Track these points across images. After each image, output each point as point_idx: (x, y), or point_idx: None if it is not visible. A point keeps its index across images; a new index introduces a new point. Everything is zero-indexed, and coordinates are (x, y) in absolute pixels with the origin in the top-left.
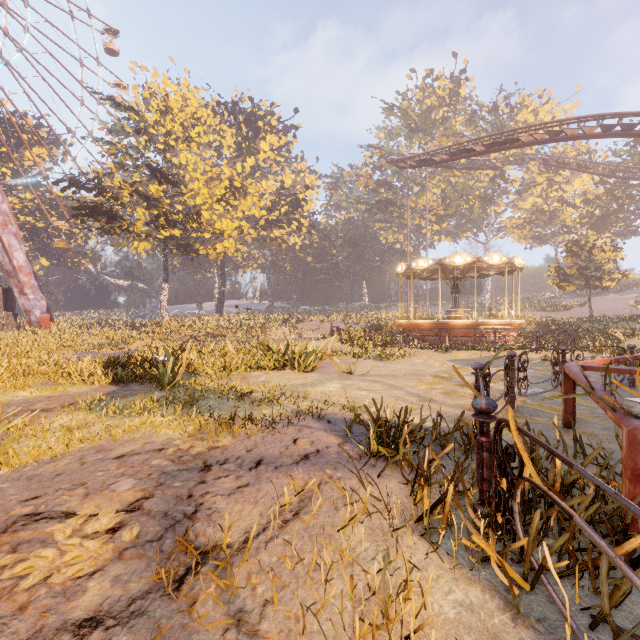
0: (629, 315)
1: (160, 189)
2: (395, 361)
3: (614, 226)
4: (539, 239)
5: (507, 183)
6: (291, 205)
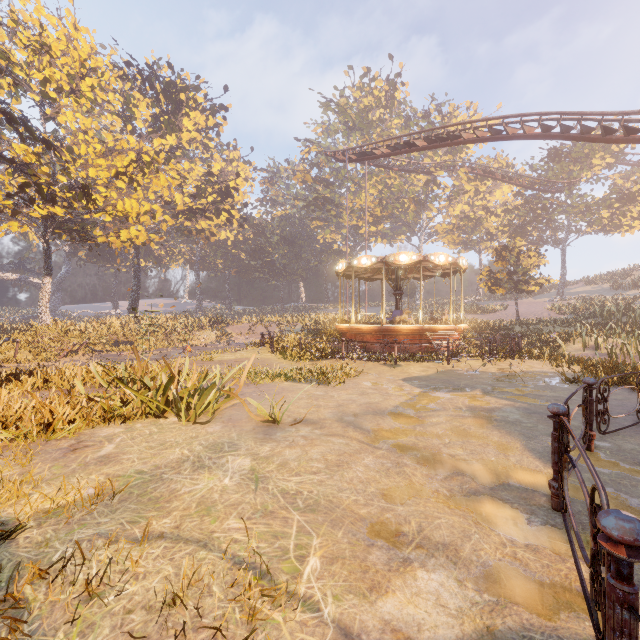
0: (550, 318)
1: (29, 150)
2: (339, 385)
3: (530, 235)
4: (466, 245)
5: (439, 188)
6: (220, 193)
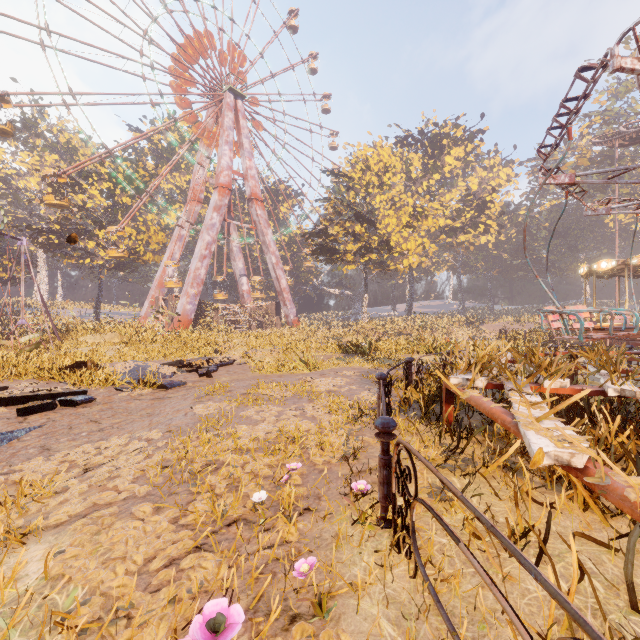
0: None
1: (362, 228)
2: None
3: None
4: None
5: None
6: (476, 210)
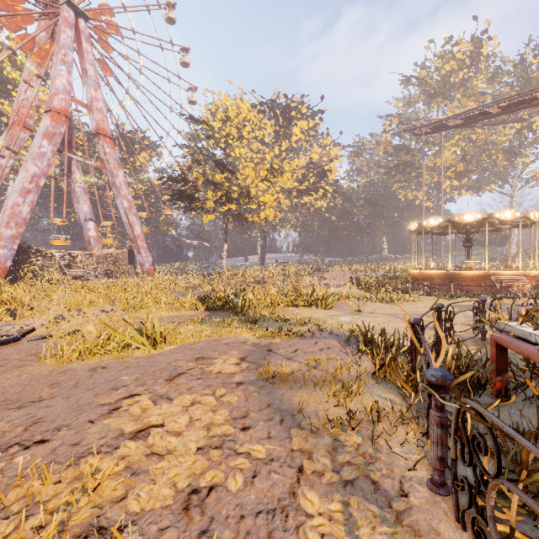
0: None
1: (222, 177)
2: (400, 304)
3: None
4: None
5: (535, 134)
6: (318, 176)
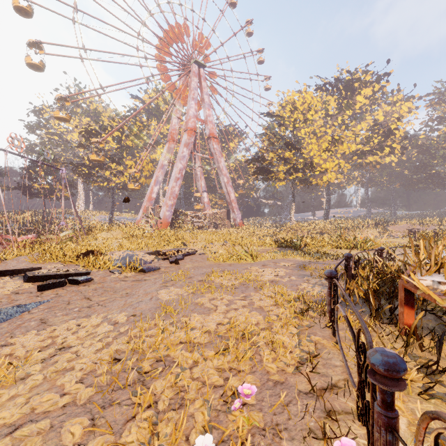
0: None
1: (291, 153)
2: None
3: None
4: None
5: None
6: (383, 136)
